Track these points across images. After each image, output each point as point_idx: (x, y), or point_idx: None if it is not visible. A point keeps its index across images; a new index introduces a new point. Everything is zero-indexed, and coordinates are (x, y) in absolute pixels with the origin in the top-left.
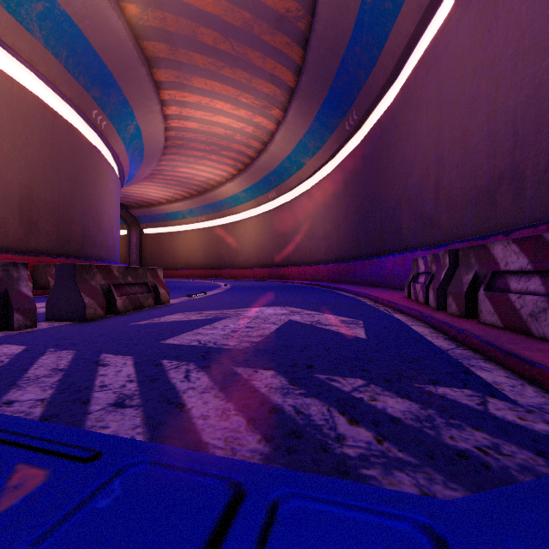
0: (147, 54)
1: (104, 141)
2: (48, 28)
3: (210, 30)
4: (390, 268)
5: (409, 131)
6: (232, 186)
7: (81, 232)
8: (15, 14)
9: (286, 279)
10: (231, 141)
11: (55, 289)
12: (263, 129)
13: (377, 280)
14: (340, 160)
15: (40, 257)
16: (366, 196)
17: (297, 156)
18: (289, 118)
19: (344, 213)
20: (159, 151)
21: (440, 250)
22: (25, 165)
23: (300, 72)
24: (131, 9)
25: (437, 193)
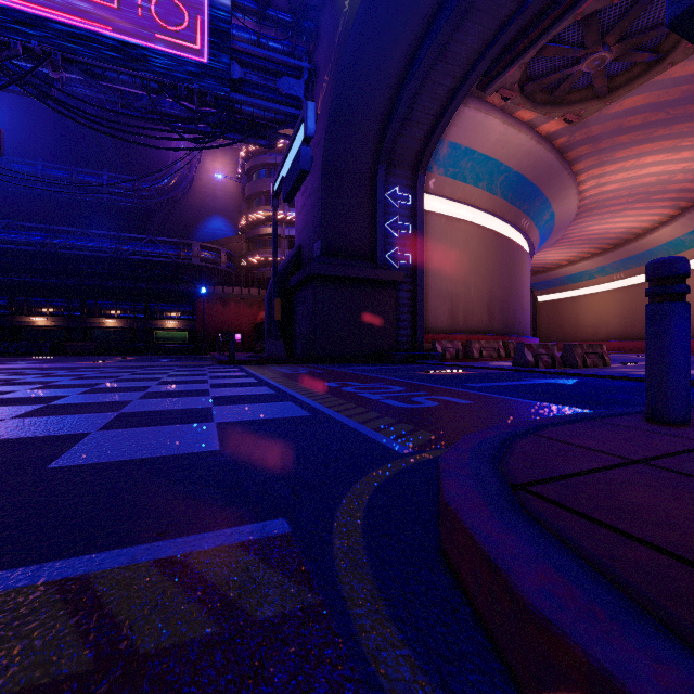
0: (569, 159)
1: (524, 236)
2: (504, 186)
3: (638, 115)
4: None
5: None
6: (670, 230)
7: (513, 316)
8: (489, 190)
9: None
10: (666, 183)
11: (562, 354)
12: None
13: None
14: None
15: (498, 336)
16: None
17: None
18: None
19: None
20: (568, 222)
21: None
22: (489, 278)
23: None
24: (560, 141)
25: None
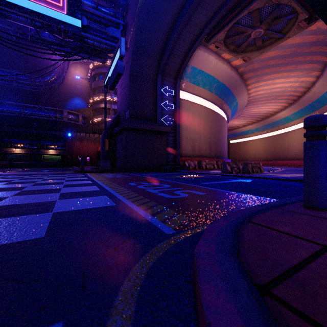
0: (244, 78)
1: (225, 113)
2: (216, 89)
3: (273, 60)
4: None
5: None
6: (285, 112)
7: (220, 149)
8: (210, 90)
9: None
10: (284, 92)
11: (243, 167)
12: (306, 82)
13: None
14: None
15: (213, 159)
16: None
17: None
18: (325, 75)
19: None
20: (243, 107)
21: None
22: (209, 131)
23: None
24: (241, 69)
25: None
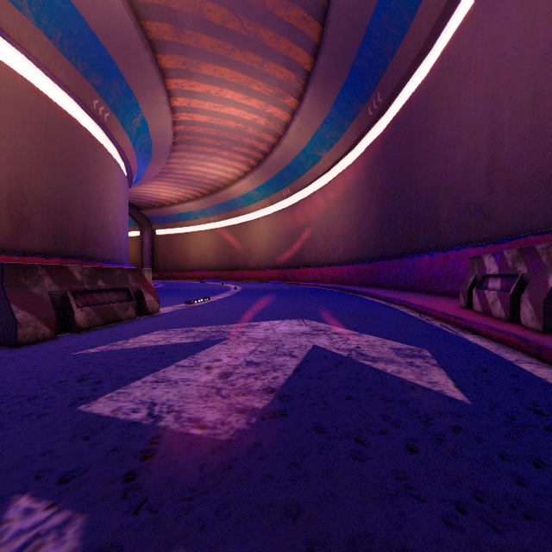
0: (150, 37)
1: (107, 134)
2: (39, 4)
3: (218, 6)
4: (426, 270)
5: (450, 106)
6: (245, 184)
7: (82, 231)
8: None
9: (301, 281)
10: (242, 135)
11: None
12: (277, 121)
13: (408, 284)
14: (361, 151)
15: (31, 258)
16: (393, 188)
17: (313, 149)
18: (305, 107)
19: (366, 208)
20: (167, 147)
21: (503, 246)
22: (15, 157)
23: (317, 52)
24: None
25: (492, 176)
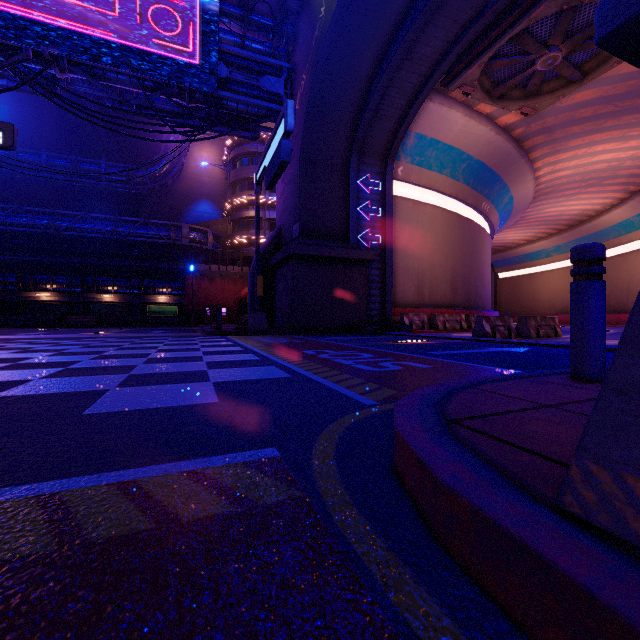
0: (525, 148)
1: (485, 218)
2: (466, 173)
3: (589, 108)
4: None
5: None
6: (620, 212)
7: (474, 291)
8: (453, 177)
9: None
10: (616, 169)
11: (517, 326)
12: None
13: None
14: None
15: (461, 310)
16: None
17: None
18: None
19: None
20: (526, 205)
21: None
22: (452, 257)
23: None
24: (518, 131)
25: None
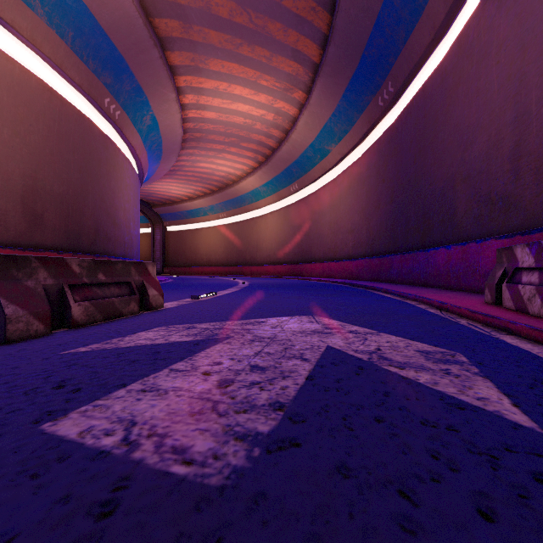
0: (159, 34)
1: (119, 132)
2: (51, 4)
3: None
4: (442, 264)
5: (468, 91)
6: (253, 180)
7: (93, 227)
8: None
9: (309, 276)
10: (250, 131)
11: None
12: (285, 116)
13: (422, 278)
14: (371, 144)
15: (44, 253)
16: (405, 180)
17: (321, 143)
18: (313, 100)
19: (376, 202)
20: (177, 144)
21: (533, 237)
22: (28, 154)
23: (326, 43)
24: None
25: (517, 162)
